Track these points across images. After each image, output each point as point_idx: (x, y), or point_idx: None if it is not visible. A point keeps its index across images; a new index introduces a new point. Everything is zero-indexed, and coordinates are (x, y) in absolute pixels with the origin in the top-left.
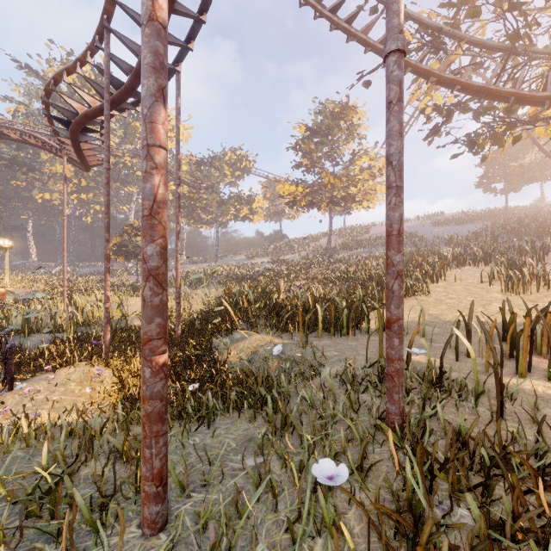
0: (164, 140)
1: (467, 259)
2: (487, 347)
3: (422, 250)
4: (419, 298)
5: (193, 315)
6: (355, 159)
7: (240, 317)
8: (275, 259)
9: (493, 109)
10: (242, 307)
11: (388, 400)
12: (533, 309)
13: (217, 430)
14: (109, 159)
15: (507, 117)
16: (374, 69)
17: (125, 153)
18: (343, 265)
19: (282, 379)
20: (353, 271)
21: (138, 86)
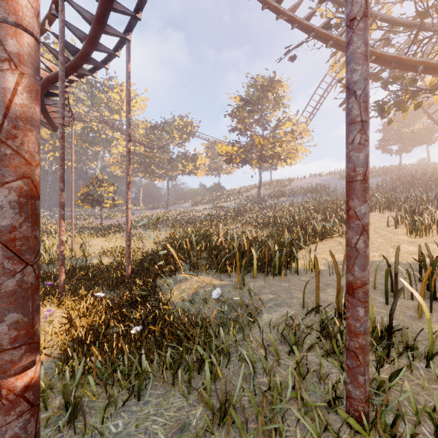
0: (26, 18)
1: (373, 206)
2: (420, 293)
3: (335, 199)
4: (337, 239)
5: (143, 255)
6: (280, 125)
7: (183, 258)
8: (214, 206)
9: (401, 79)
10: (185, 250)
11: (350, 382)
12: (437, 250)
13: (146, 408)
14: (64, 116)
15: (412, 86)
16: (299, 44)
17: (92, 119)
18: (271, 211)
19: (221, 333)
20: (279, 216)
21: (92, 52)
